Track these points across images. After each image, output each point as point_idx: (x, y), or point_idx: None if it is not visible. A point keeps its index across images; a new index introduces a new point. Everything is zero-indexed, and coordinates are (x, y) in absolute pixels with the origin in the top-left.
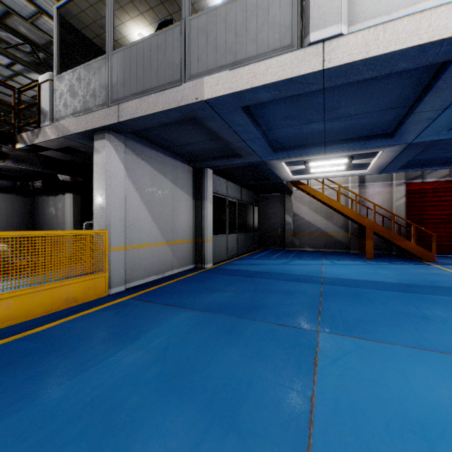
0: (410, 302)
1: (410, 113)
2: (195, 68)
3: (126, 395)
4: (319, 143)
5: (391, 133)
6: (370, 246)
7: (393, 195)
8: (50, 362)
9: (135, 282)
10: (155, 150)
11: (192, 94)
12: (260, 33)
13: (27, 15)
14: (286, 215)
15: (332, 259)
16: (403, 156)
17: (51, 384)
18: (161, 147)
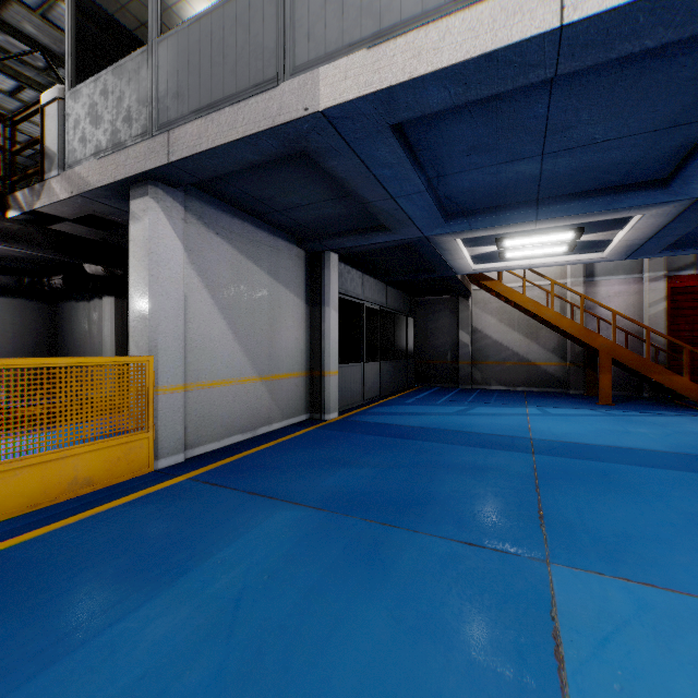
0: None
1: None
2: (303, 53)
3: None
4: (527, 202)
5: (664, 179)
6: (606, 384)
7: (644, 298)
8: None
9: (204, 447)
10: (240, 218)
11: (297, 101)
12: None
13: (35, 2)
14: (460, 332)
15: (541, 405)
16: (677, 225)
17: None
18: (250, 215)
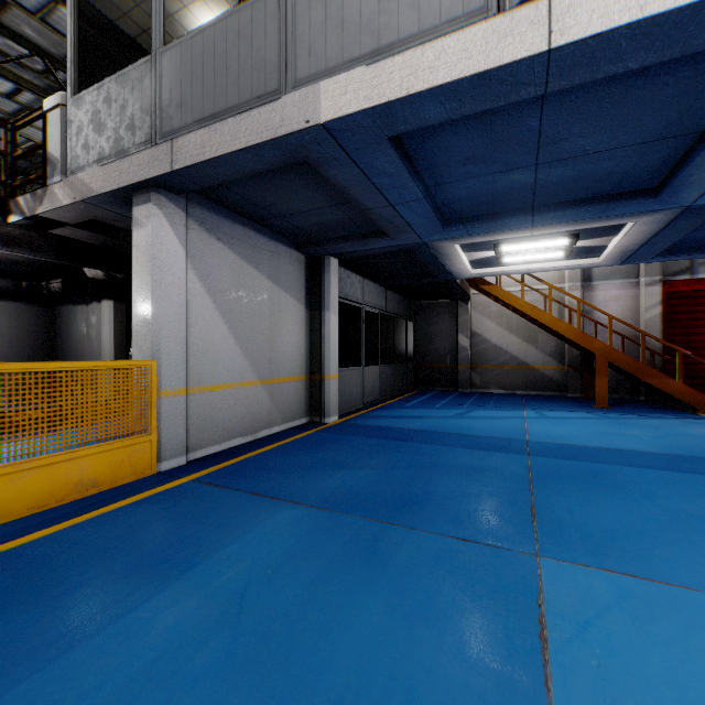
0: (698, 493)
1: (700, 146)
2: (304, 67)
3: None
4: (523, 210)
5: (654, 188)
6: (603, 387)
7: (640, 302)
8: (15, 622)
9: (206, 450)
10: (241, 224)
11: (299, 113)
12: None
13: (35, 6)
14: (459, 335)
15: (538, 408)
16: (669, 232)
17: (1, 680)
18: (251, 220)
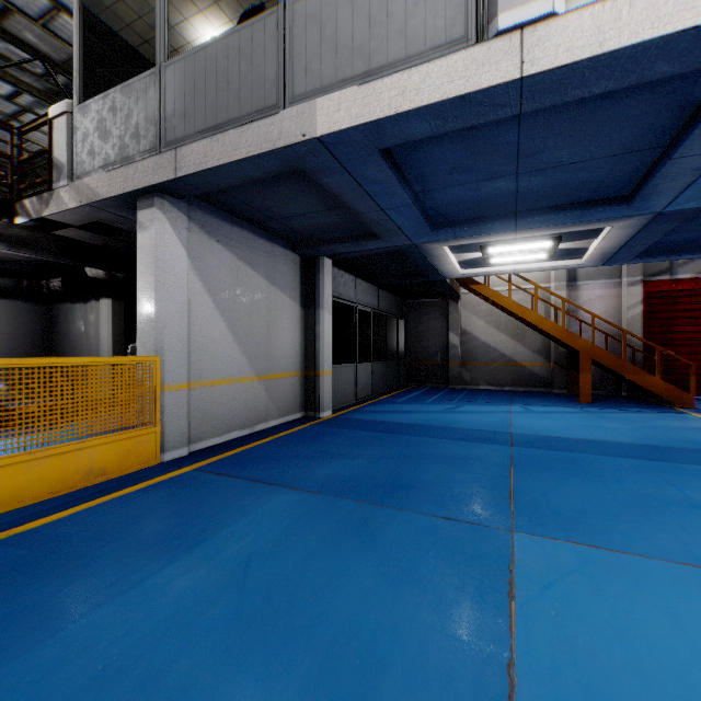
0: (664, 478)
1: (664, 159)
2: (301, 85)
3: (169, 657)
4: (507, 214)
5: (628, 195)
6: (586, 383)
7: (623, 301)
8: (44, 587)
9: (206, 442)
10: (239, 226)
11: (296, 127)
12: (411, 20)
13: (37, 13)
14: (450, 333)
15: (525, 404)
16: (645, 235)
17: (39, 632)
18: (248, 223)
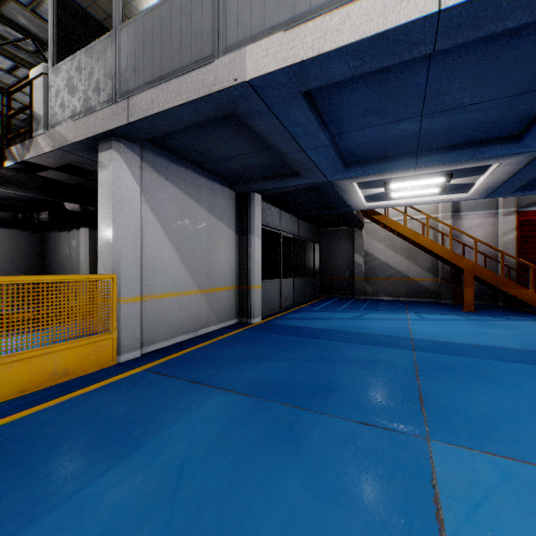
0: None
1: None
2: (233, 36)
3: None
4: (409, 154)
5: (517, 134)
6: (470, 295)
7: (499, 228)
8: None
9: (157, 345)
10: (185, 167)
11: (229, 73)
12: None
13: (27, 0)
14: (355, 255)
15: (418, 312)
16: (526, 171)
17: None
18: (192, 164)
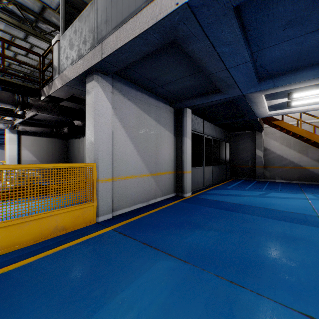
0: None
1: None
2: None
3: None
4: None
5: None
6: None
7: None
8: None
9: (122, 210)
10: (140, 91)
11: (171, 1)
12: None
13: (55, 6)
14: (256, 150)
15: (313, 193)
16: None
17: None
18: (145, 90)
